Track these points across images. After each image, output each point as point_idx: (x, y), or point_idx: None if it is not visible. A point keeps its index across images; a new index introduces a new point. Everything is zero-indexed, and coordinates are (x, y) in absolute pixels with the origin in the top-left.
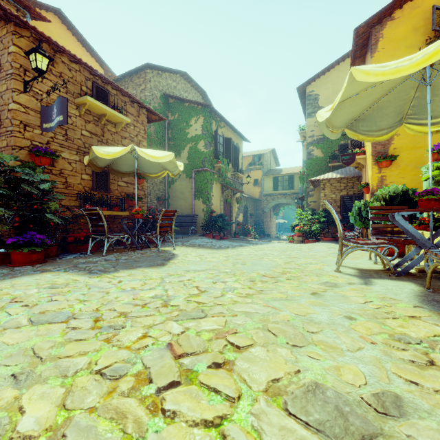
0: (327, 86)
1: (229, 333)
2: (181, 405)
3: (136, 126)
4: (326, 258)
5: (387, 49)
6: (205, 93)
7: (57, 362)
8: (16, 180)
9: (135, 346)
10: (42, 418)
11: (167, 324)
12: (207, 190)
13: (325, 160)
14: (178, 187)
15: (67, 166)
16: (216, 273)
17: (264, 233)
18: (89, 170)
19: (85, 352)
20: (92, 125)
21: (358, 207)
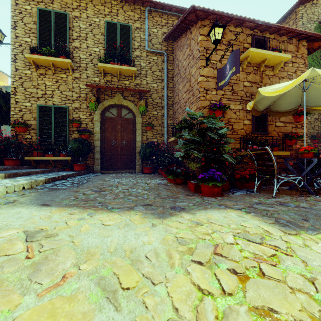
0: None
1: None
2: None
3: (294, 62)
4: None
5: None
6: None
7: None
8: (203, 129)
9: None
10: None
11: None
12: None
13: None
14: None
15: (232, 116)
16: None
17: None
18: (249, 115)
19: None
20: (252, 75)
21: None
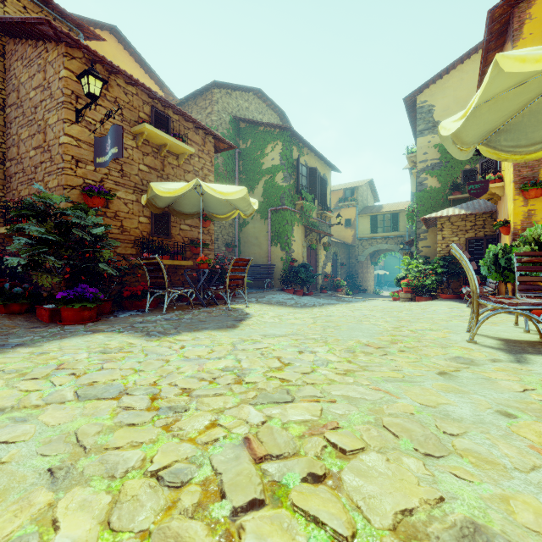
0: (446, 93)
1: (327, 428)
2: (267, 541)
3: (201, 158)
4: (451, 323)
5: (537, 33)
6: (284, 114)
7: (103, 455)
8: (67, 224)
9: (201, 438)
10: (79, 540)
11: (242, 408)
12: (287, 233)
13: (443, 192)
14: (251, 230)
15: (122, 208)
16: (302, 340)
17: (358, 288)
18: (148, 211)
19: (138, 443)
20: (151, 158)
21: (493, 253)
